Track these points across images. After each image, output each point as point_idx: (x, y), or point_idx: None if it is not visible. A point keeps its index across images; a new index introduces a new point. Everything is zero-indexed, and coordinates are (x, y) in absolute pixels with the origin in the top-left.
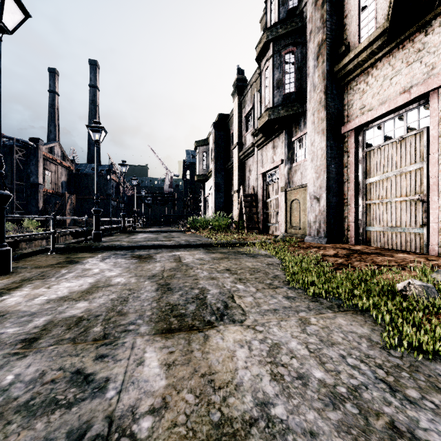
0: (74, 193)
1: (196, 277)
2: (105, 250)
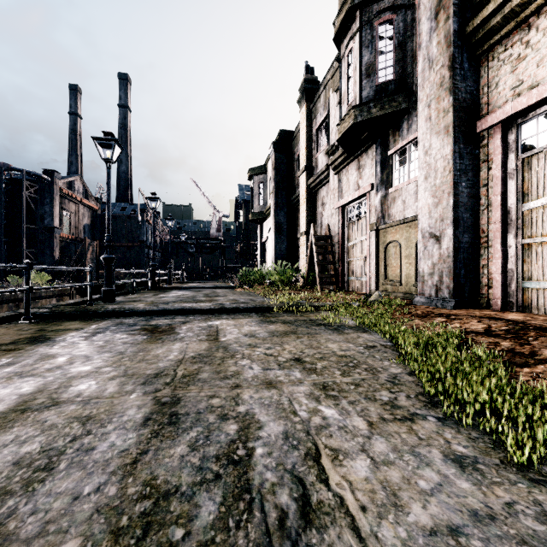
0: (99, 240)
1: (236, 379)
2: (109, 316)
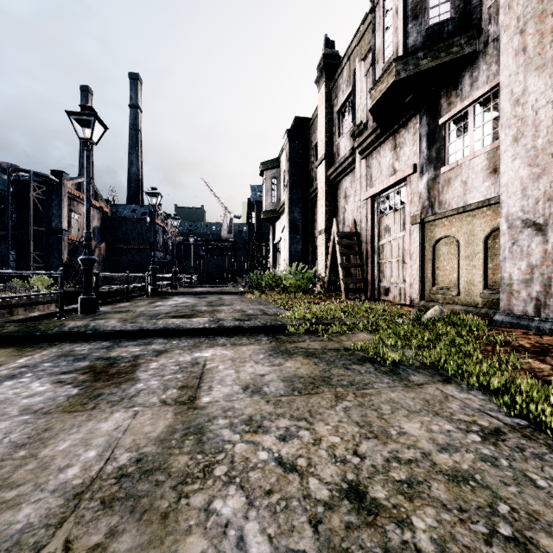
0: (109, 242)
1: None
2: (63, 339)
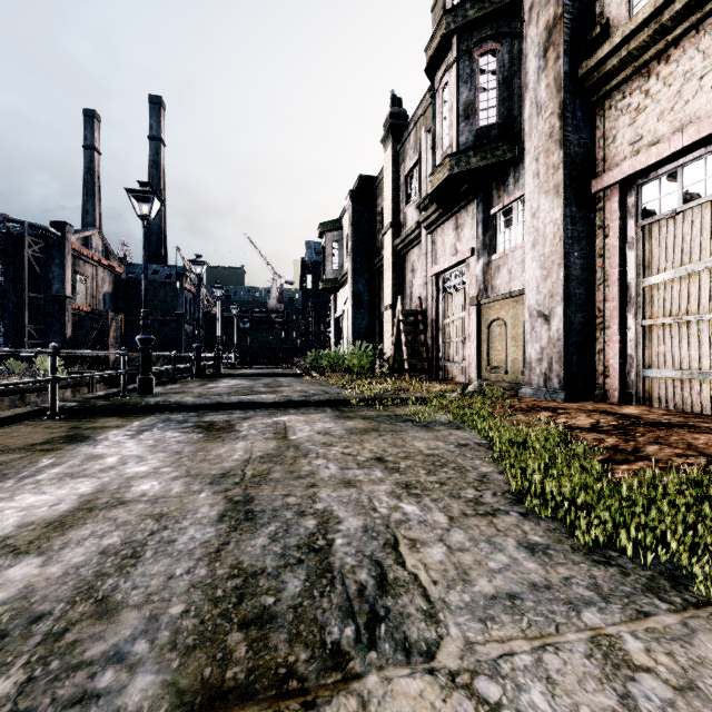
0: (123, 313)
1: (312, 479)
2: (152, 412)
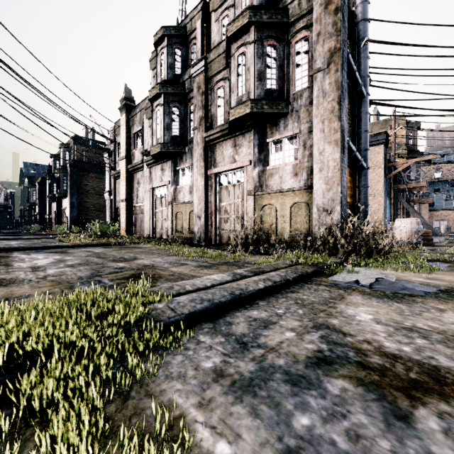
0: None
1: None
2: None
